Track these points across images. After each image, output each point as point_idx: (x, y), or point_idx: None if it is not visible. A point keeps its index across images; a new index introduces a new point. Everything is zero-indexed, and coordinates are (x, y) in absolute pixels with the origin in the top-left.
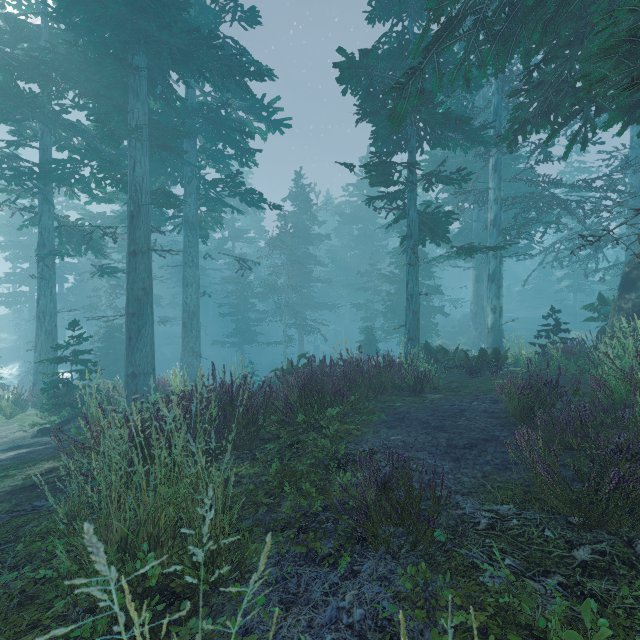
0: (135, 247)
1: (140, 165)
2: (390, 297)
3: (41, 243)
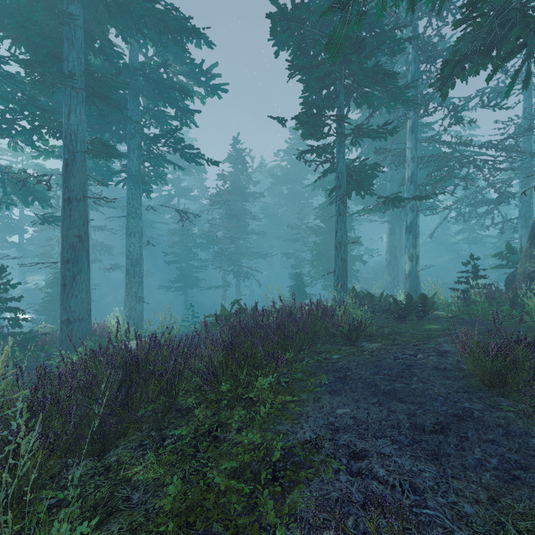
0: (70, 194)
1: (75, 113)
2: (316, 247)
3: None
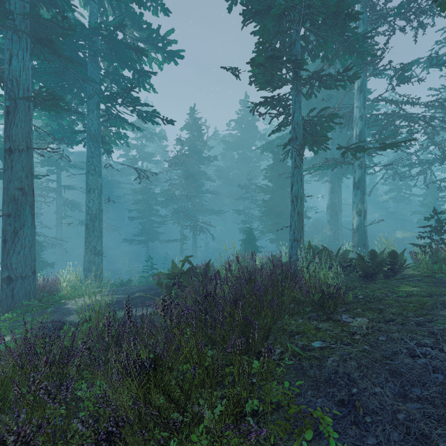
0: (11, 144)
1: (17, 59)
2: (265, 204)
3: None
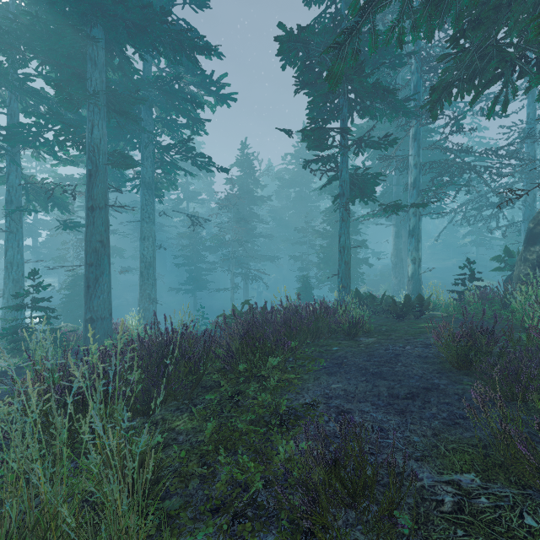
0: (93, 203)
1: (98, 128)
2: (323, 250)
3: (9, 200)
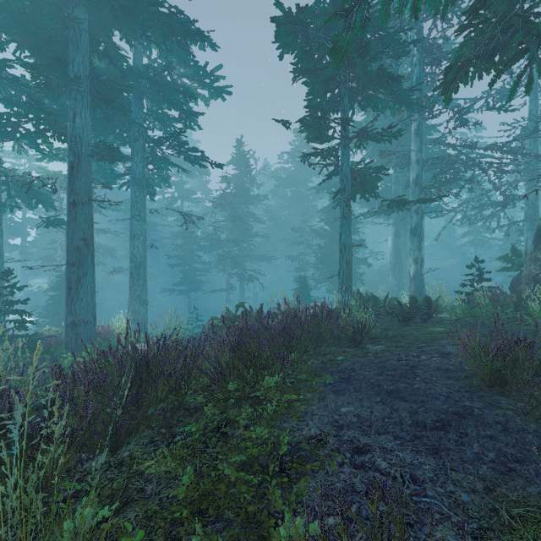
0: (75, 197)
1: (80, 117)
2: (321, 250)
3: None
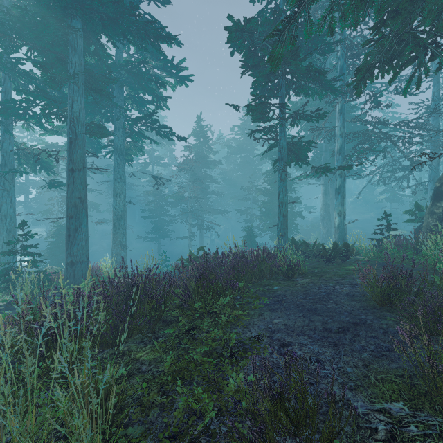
0: (73, 166)
1: (77, 103)
2: (264, 205)
3: (3, 163)
